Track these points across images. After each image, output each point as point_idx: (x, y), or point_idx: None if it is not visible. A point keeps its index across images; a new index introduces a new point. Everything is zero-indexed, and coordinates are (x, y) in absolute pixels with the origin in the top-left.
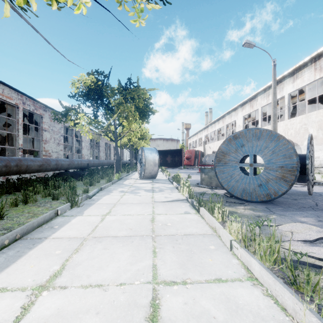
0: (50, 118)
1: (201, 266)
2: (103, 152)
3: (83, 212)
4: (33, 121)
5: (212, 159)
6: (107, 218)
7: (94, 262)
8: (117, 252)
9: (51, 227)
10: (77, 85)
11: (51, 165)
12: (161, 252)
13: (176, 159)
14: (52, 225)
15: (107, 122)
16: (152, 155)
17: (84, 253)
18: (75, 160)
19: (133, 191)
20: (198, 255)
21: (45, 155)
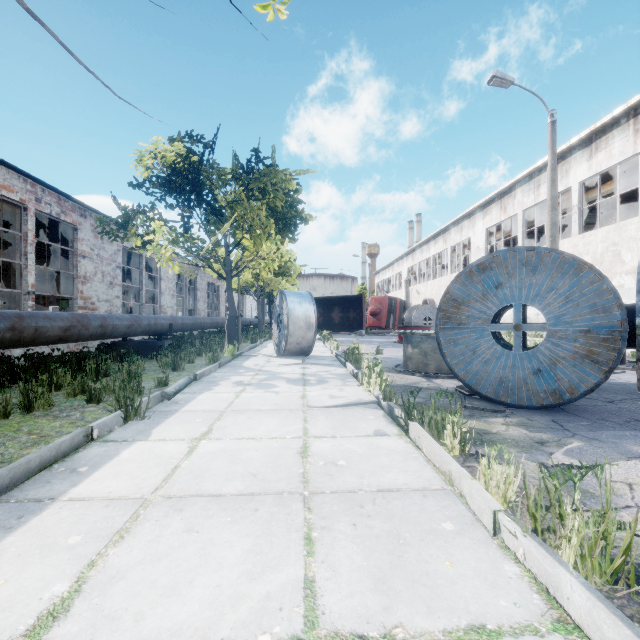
0: (93, 232)
1: (427, 585)
2: (203, 301)
3: (149, 432)
4: (60, 237)
5: (424, 316)
6: (203, 446)
7: (157, 572)
8: (217, 541)
9: (71, 470)
10: (148, 162)
11: (91, 327)
12: (325, 539)
13: (351, 315)
14: (75, 466)
15: (211, 240)
16: (303, 307)
17: (136, 544)
18: (143, 317)
19: (264, 381)
20: (417, 549)
21: (83, 306)
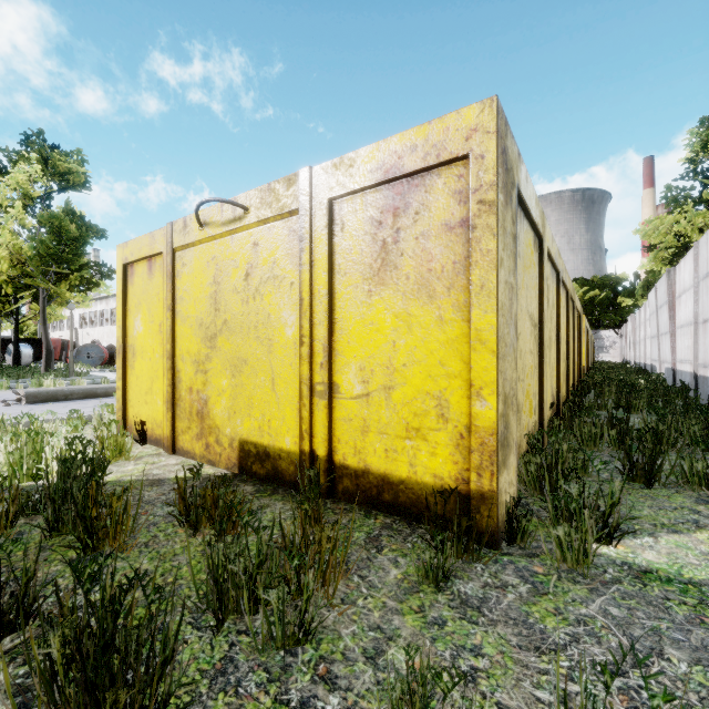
0: None
1: None
2: None
3: None
4: None
5: None
6: None
7: None
8: None
9: None
10: None
11: None
12: None
13: None
14: None
15: None
16: (28, 350)
17: None
18: None
19: None
20: None
21: None
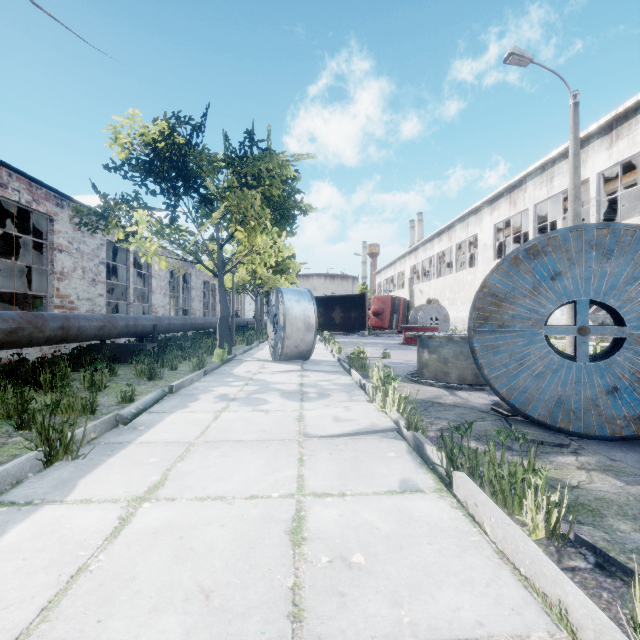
0: (72, 224)
1: None
2: (199, 300)
3: (73, 485)
4: (36, 230)
5: (431, 316)
6: (141, 516)
7: None
8: None
9: None
10: (125, 140)
11: (47, 329)
12: None
13: (352, 315)
14: None
15: (200, 232)
16: (302, 306)
17: None
18: (120, 317)
19: (253, 395)
20: None
21: (59, 305)
